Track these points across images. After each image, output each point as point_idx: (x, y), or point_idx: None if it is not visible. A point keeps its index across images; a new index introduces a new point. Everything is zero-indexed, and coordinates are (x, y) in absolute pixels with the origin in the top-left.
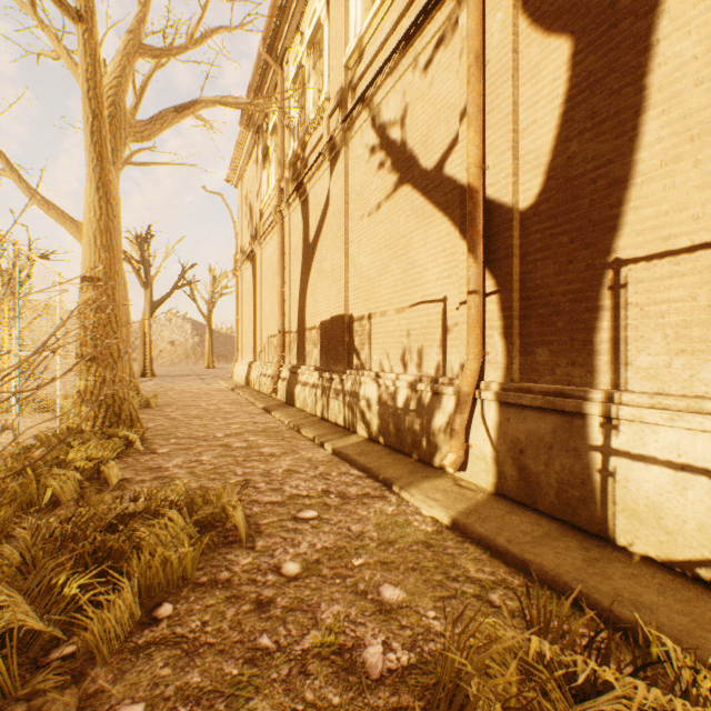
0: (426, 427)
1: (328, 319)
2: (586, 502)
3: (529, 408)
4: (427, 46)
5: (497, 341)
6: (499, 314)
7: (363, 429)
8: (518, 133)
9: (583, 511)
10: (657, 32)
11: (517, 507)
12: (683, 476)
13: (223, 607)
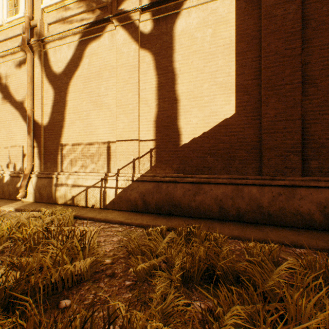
0: (14, 188)
1: None
2: (52, 197)
3: (43, 178)
4: (17, 58)
5: (37, 160)
6: (38, 153)
7: None
8: (43, 105)
9: (52, 199)
10: (67, 99)
11: (38, 203)
12: (66, 187)
13: None
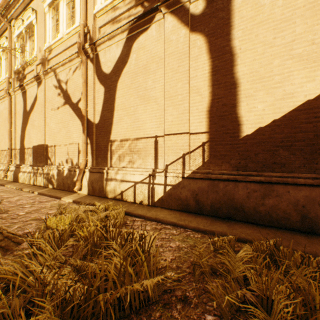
0: (72, 181)
1: (37, 145)
2: (103, 191)
3: (95, 172)
4: (74, 65)
5: (90, 156)
6: (91, 149)
7: (52, 185)
8: (95, 104)
9: (102, 193)
10: (116, 96)
11: (91, 196)
12: (115, 181)
13: (1, 220)
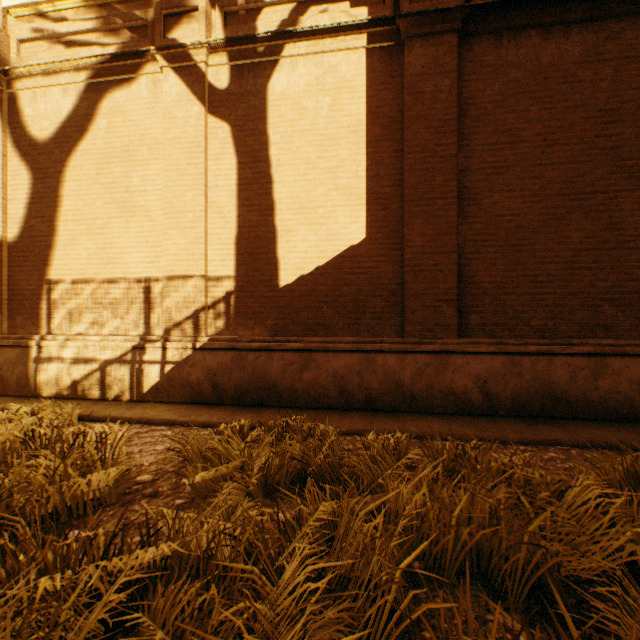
0: None
1: None
2: (29, 384)
3: (8, 347)
4: None
5: None
6: None
7: None
8: (8, 200)
9: (28, 388)
10: (62, 192)
11: None
12: (59, 363)
13: None
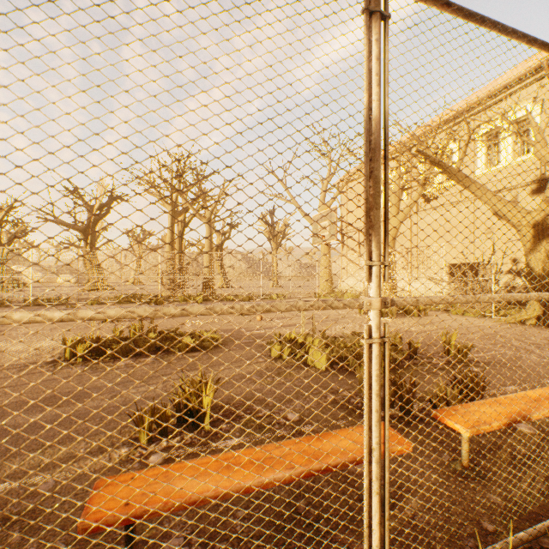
0: None
1: (456, 263)
2: None
3: None
4: (527, 189)
5: None
6: None
7: None
8: None
9: None
10: None
11: None
12: None
13: None
